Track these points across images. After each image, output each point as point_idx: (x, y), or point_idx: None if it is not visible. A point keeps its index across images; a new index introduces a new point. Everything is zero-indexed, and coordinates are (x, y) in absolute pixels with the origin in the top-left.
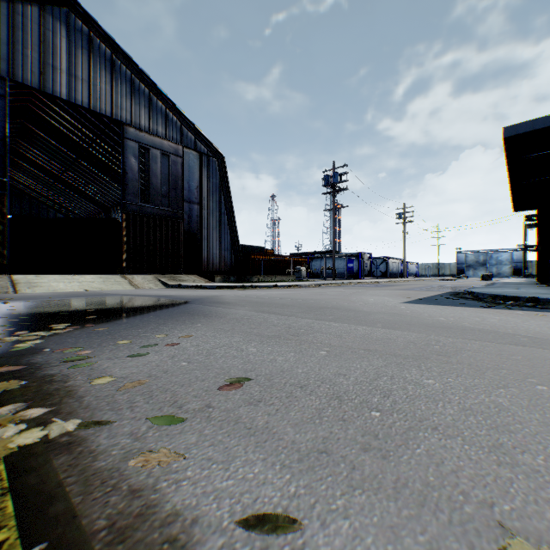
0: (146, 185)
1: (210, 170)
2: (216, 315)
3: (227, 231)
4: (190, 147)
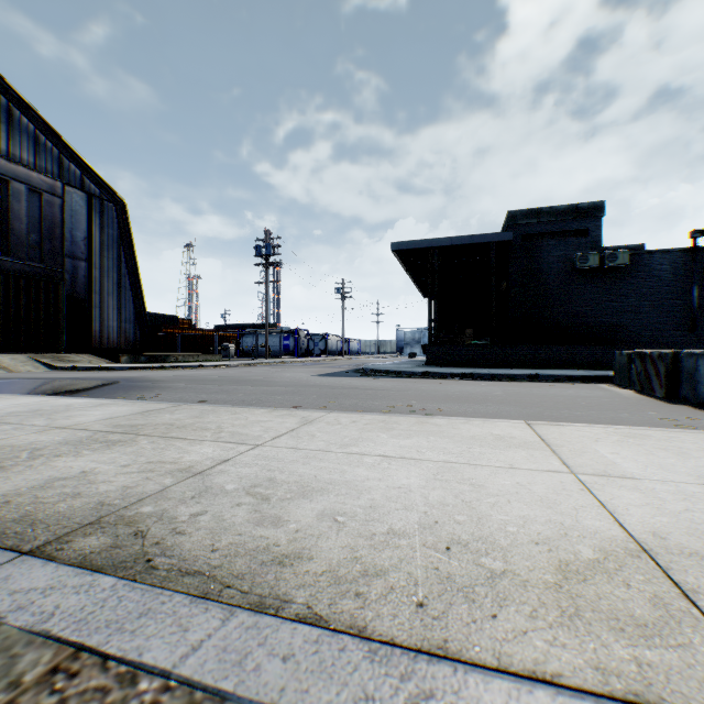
0: (4, 230)
1: (105, 218)
2: (163, 387)
3: (130, 298)
4: (75, 185)
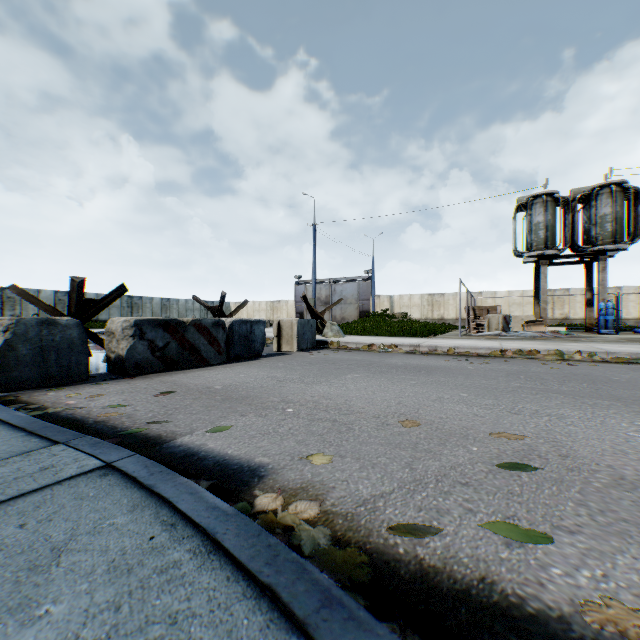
0: None
1: None
2: None
3: None
4: None
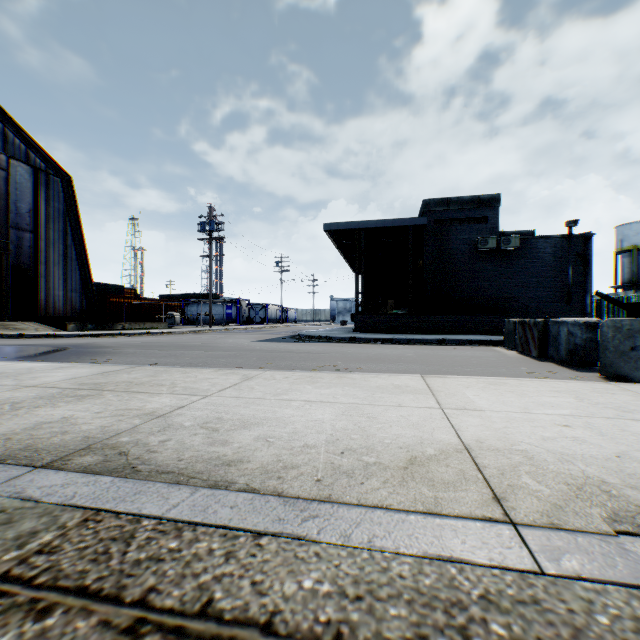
0: None
1: (50, 191)
2: (114, 352)
3: (76, 268)
4: (20, 158)
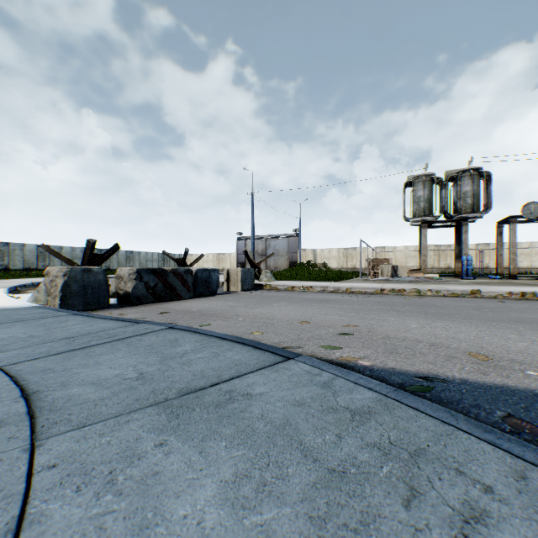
0: None
1: None
2: None
3: None
4: None
